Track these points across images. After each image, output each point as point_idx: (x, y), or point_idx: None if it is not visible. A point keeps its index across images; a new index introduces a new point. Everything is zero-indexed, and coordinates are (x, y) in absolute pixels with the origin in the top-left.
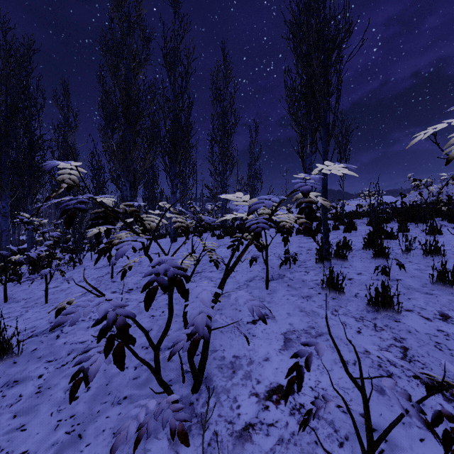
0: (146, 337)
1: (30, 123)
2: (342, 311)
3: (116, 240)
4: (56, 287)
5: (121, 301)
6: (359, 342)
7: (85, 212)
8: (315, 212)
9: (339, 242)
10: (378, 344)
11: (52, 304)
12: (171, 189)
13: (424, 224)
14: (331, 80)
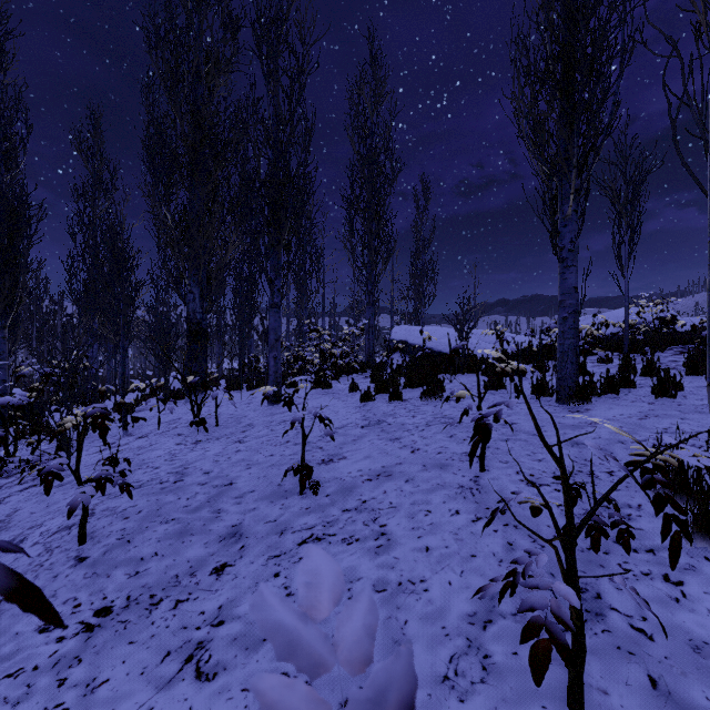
0: None
1: None
2: None
3: None
4: None
5: None
6: None
7: None
8: None
9: None
10: None
11: None
12: (269, 298)
13: None
14: None
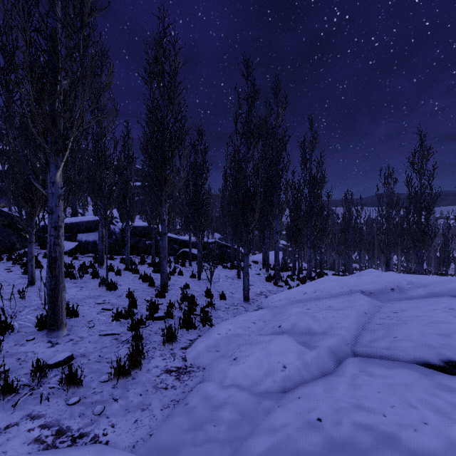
0: None
1: None
2: None
3: None
4: None
5: None
6: None
7: None
8: None
9: None
10: None
11: None
12: None
13: None
14: None
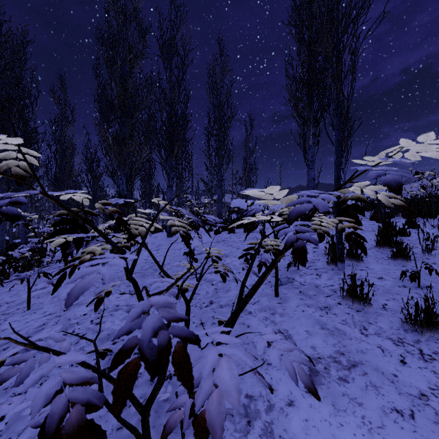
0: (129, 399)
1: (23, 116)
2: (373, 329)
3: (87, 256)
4: (43, 289)
5: (99, 333)
6: (408, 379)
7: (16, 220)
8: (363, 213)
9: (352, 241)
10: (434, 383)
11: (35, 311)
12: (167, 182)
13: (432, 219)
14: (345, 61)
